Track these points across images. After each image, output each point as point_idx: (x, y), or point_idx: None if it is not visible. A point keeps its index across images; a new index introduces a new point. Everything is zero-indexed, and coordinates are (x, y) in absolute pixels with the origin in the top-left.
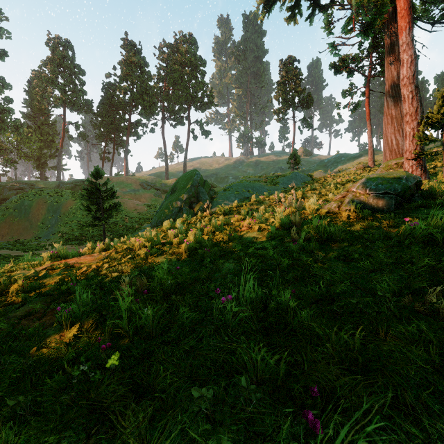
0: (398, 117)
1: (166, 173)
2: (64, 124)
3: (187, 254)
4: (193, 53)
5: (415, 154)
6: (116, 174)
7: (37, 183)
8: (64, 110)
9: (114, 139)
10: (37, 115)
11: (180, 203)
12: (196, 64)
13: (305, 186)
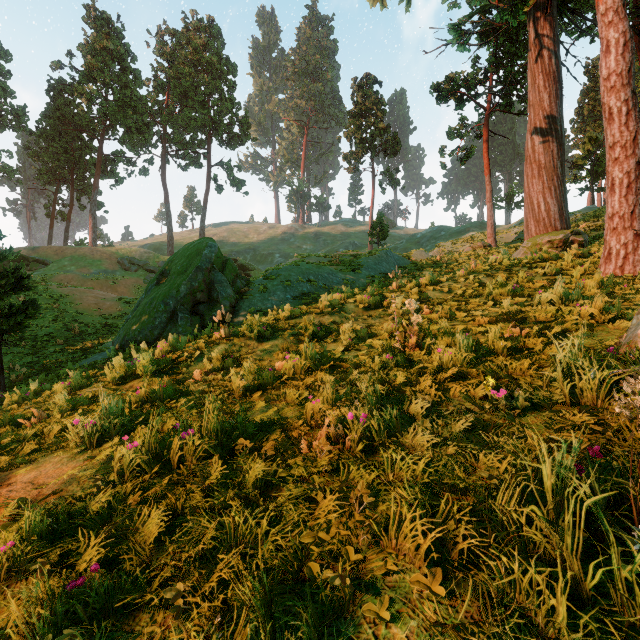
0: (550, 166)
1: (170, 245)
2: None
3: None
4: (215, 51)
5: None
6: (78, 243)
7: None
8: None
9: (71, 180)
10: None
11: (173, 304)
12: (221, 70)
13: (406, 275)
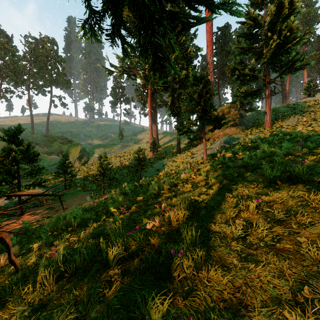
0: (154, 130)
1: (32, 129)
2: None
3: None
4: (55, 52)
5: (150, 150)
6: None
7: None
8: None
9: None
10: None
11: (75, 159)
12: (58, 61)
13: (125, 152)
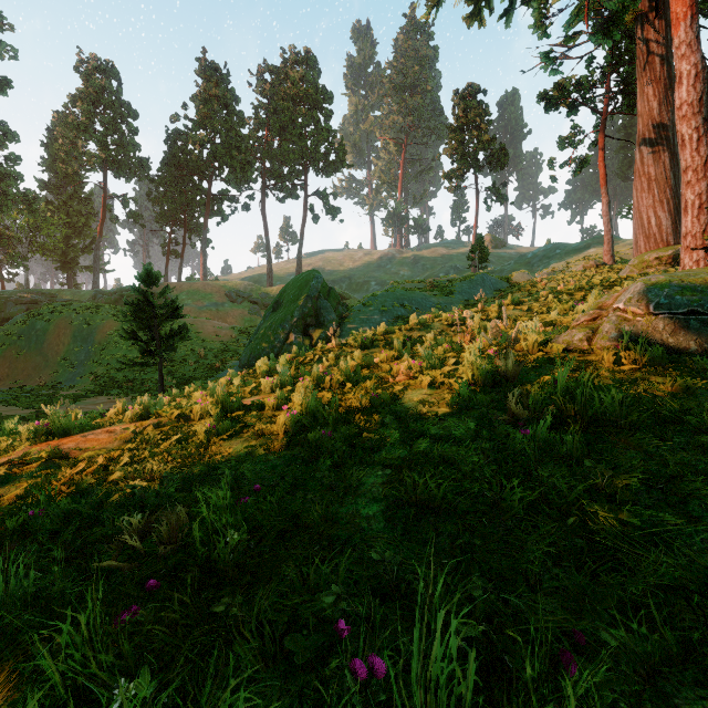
0: (660, 179)
1: (269, 277)
2: (104, 198)
3: (287, 439)
4: (312, 82)
5: (706, 239)
6: (189, 278)
7: (60, 293)
8: (105, 175)
9: (184, 221)
10: (62, 184)
11: (288, 327)
12: (317, 100)
13: (500, 298)
